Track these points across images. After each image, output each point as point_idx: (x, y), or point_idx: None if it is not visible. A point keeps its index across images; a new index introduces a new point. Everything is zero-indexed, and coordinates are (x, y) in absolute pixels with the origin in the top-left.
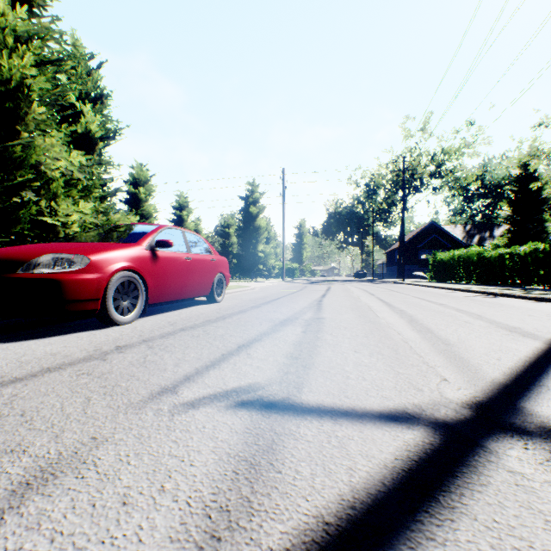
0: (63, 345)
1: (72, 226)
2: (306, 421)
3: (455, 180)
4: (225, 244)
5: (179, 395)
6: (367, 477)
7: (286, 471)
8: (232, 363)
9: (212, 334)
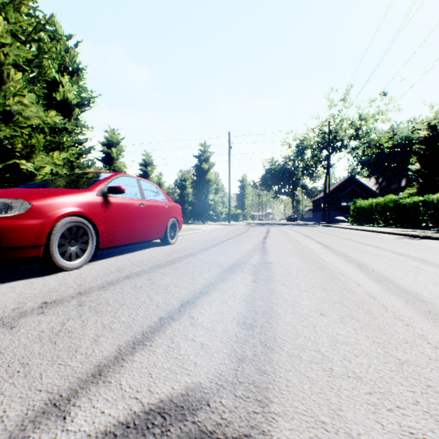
0: None
1: (45, 177)
2: None
3: (370, 141)
4: (182, 194)
5: (65, 426)
6: None
7: None
8: (168, 337)
9: (156, 284)
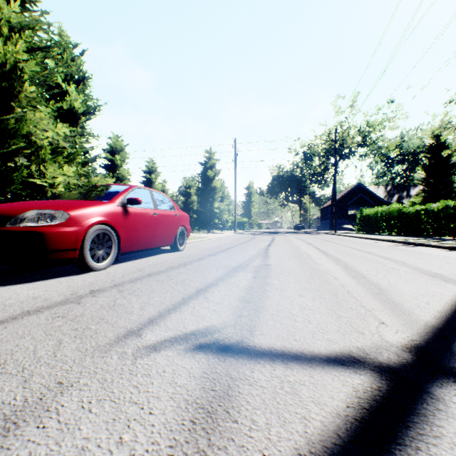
0: (44, 289)
1: (58, 187)
2: (259, 365)
3: (378, 148)
4: (186, 201)
5: (143, 338)
6: (321, 427)
7: (242, 420)
8: (191, 307)
9: (174, 279)
